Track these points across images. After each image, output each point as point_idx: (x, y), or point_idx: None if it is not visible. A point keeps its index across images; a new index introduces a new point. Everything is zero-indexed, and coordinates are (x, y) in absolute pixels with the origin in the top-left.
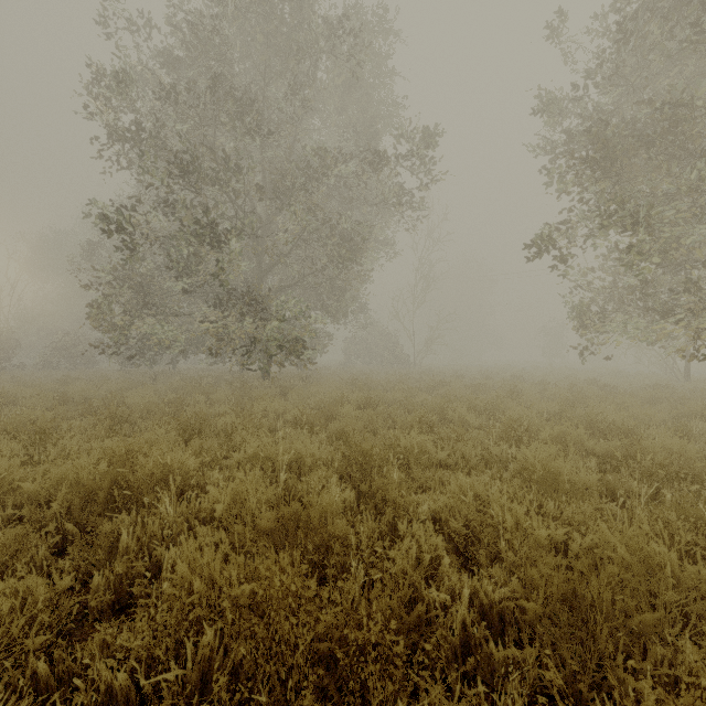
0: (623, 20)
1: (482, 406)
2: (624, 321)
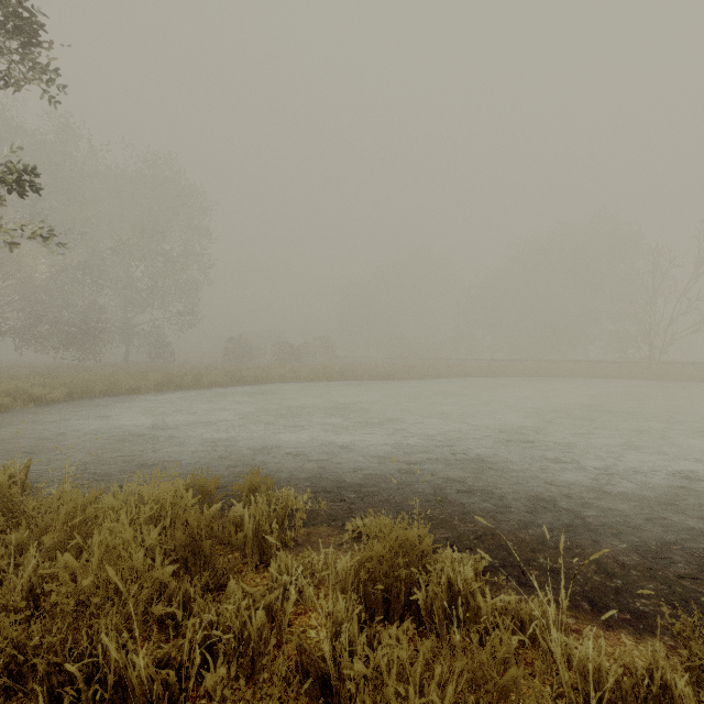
0: None
1: None
2: None
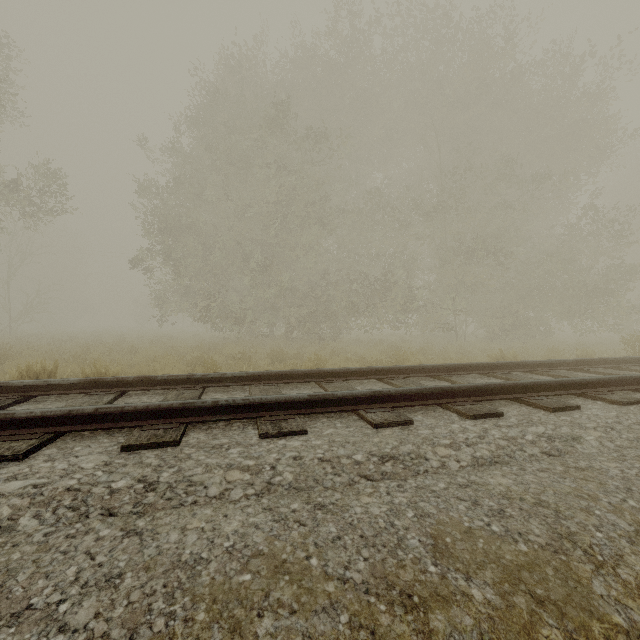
0: (176, 178)
1: (111, 347)
2: (181, 304)
